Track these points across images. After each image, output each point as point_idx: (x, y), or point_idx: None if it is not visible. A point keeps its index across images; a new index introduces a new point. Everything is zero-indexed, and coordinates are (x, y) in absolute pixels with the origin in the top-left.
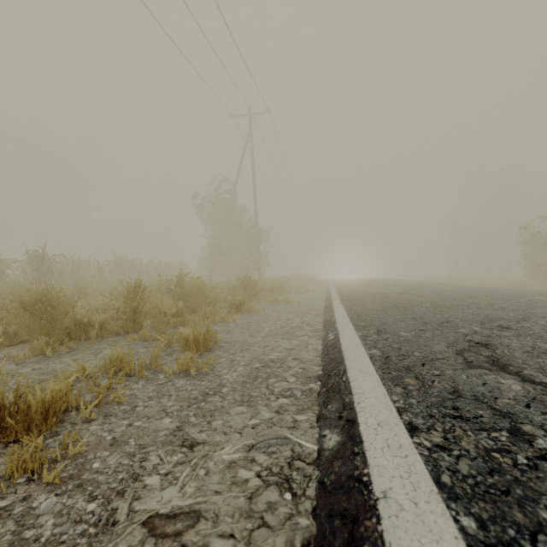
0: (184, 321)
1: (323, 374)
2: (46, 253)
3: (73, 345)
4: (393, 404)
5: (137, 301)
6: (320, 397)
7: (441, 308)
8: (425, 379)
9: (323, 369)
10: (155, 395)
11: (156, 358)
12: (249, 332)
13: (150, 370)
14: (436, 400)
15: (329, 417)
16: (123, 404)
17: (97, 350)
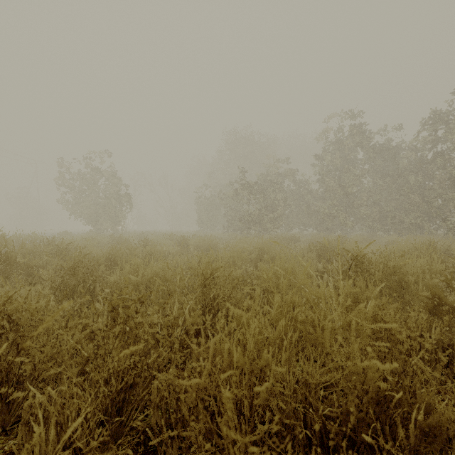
0: None
1: None
2: None
3: None
4: None
5: None
6: None
7: None
8: None
9: None
10: None
11: None
12: None
13: None
14: None
15: None
16: None
17: None
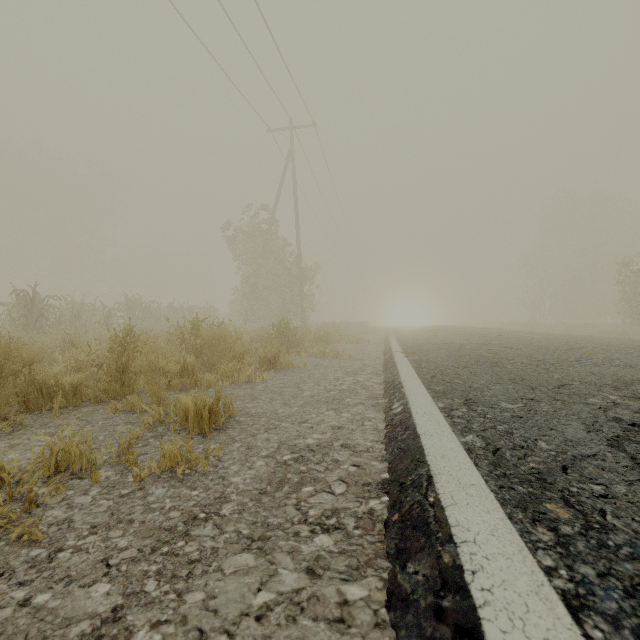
0: (195, 382)
1: (391, 480)
2: (37, 294)
3: (24, 420)
4: (549, 581)
5: (126, 355)
6: (389, 535)
7: (543, 365)
8: (583, 505)
9: (390, 469)
10: (106, 521)
11: (135, 444)
12: (282, 397)
13: (119, 466)
14: (636, 570)
15: (413, 601)
16: (39, 544)
17: (55, 429)
